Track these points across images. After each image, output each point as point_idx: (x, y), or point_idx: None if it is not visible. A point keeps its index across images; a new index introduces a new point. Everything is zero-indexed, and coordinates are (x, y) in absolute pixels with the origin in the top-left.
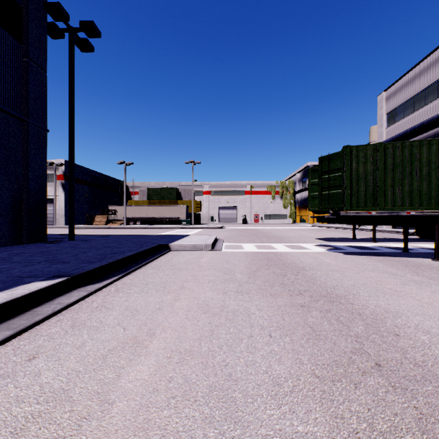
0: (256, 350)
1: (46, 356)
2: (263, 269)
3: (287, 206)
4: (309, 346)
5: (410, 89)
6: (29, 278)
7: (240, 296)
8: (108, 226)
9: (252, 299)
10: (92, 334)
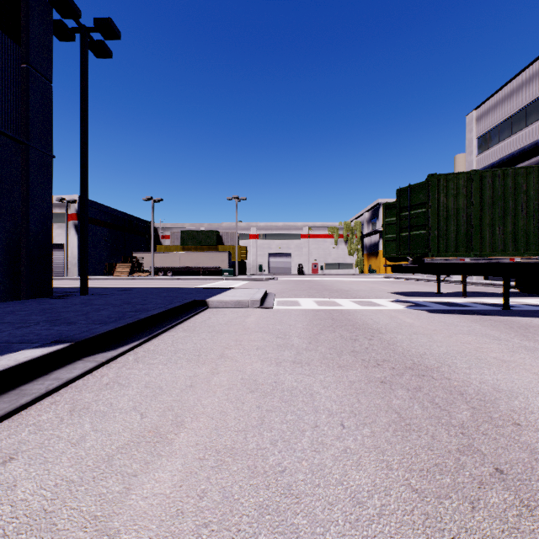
0: (324, 448)
1: (28, 457)
2: (327, 332)
3: (353, 252)
4: (397, 441)
5: (507, 107)
6: (20, 345)
7: (298, 368)
8: (132, 278)
9: (315, 372)
10: (96, 423)
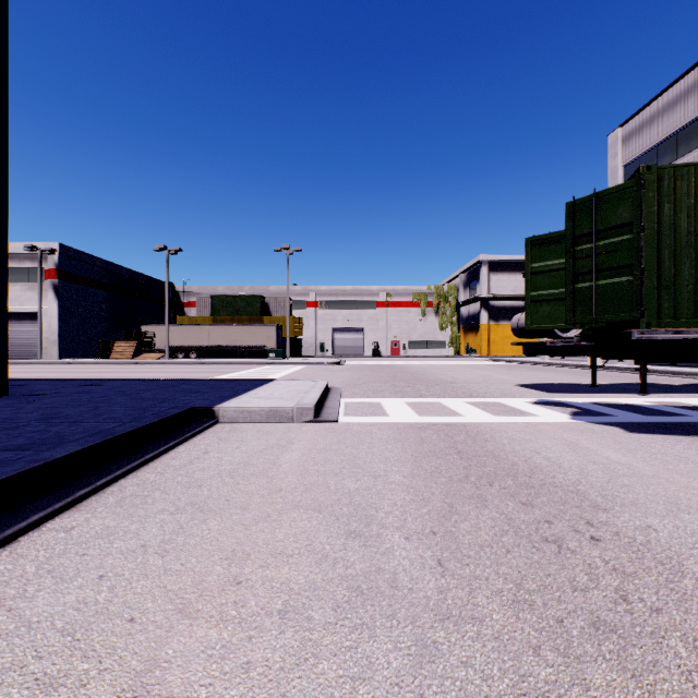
0: None
1: None
2: (469, 506)
3: (446, 326)
4: None
5: (670, 120)
6: None
7: None
8: (135, 361)
9: None
10: None
